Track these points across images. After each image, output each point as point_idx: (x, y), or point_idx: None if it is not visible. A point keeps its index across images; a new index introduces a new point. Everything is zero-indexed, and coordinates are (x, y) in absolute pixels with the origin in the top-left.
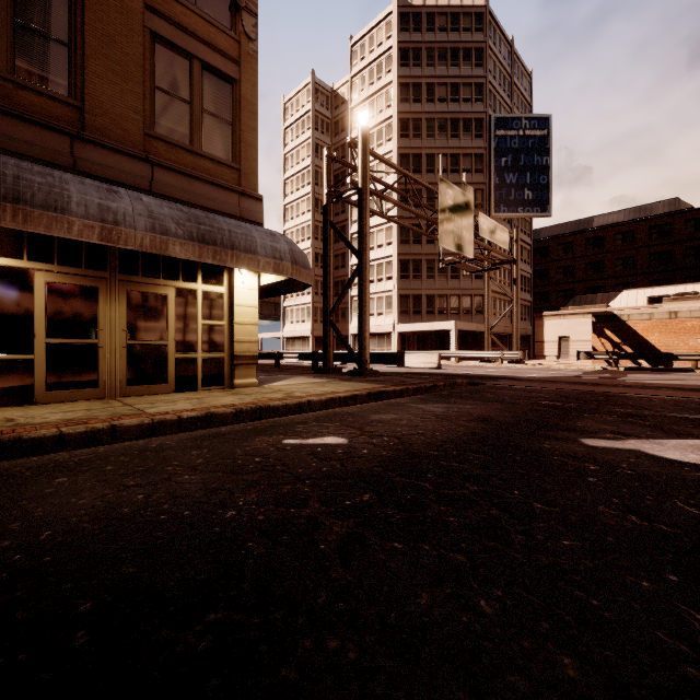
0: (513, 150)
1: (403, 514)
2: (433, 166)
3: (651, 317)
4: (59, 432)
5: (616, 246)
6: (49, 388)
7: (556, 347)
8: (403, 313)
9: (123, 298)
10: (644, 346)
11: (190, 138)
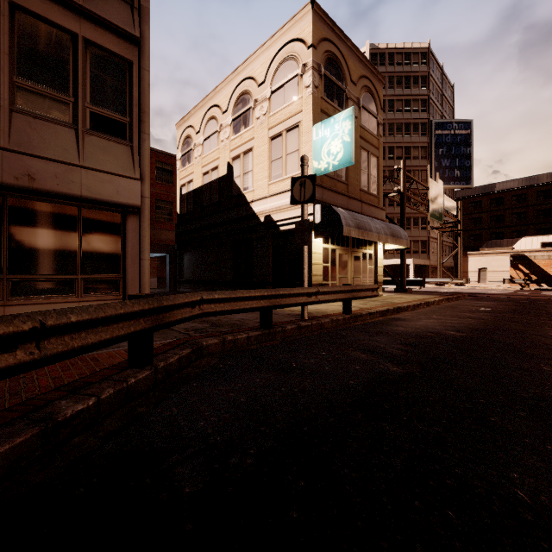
0: (447, 144)
1: (548, 316)
2: (393, 155)
3: (549, 258)
4: (404, 306)
5: (512, 204)
6: None
7: (477, 275)
8: None
9: (352, 258)
10: (545, 275)
11: (368, 187)
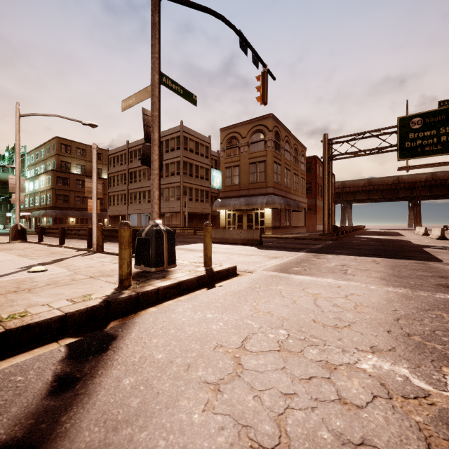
0: None
1: None
2: None
3: None
4: None
5: None
6: None
7: None
8: None
9: (246, 216)
10: None
11: (256, 180)
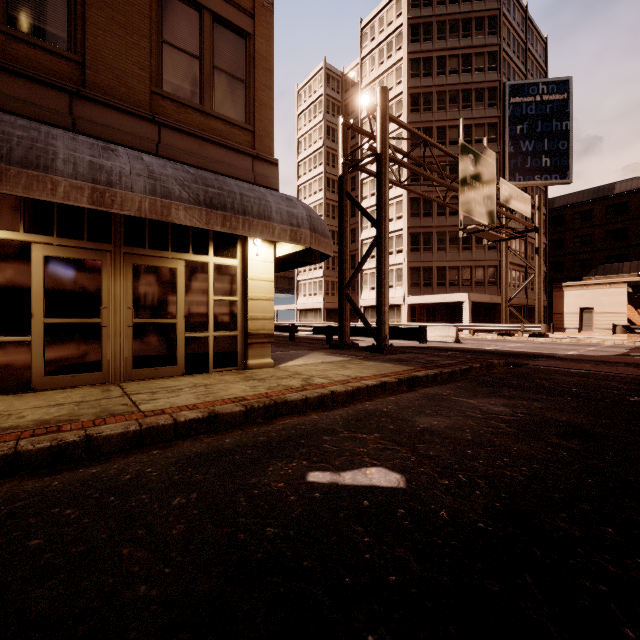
0: (529, 117)
1: None
2: (444, 139)
3: None
4: (13, 449)
5: None
6: (48, 373)
7: (577, 319)
8: (413, 285)
9: (128, 272)
10: None
11: (201, 97)
